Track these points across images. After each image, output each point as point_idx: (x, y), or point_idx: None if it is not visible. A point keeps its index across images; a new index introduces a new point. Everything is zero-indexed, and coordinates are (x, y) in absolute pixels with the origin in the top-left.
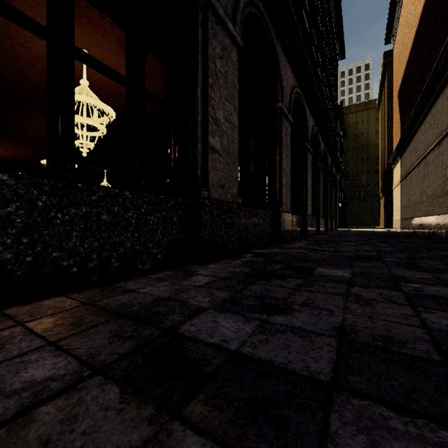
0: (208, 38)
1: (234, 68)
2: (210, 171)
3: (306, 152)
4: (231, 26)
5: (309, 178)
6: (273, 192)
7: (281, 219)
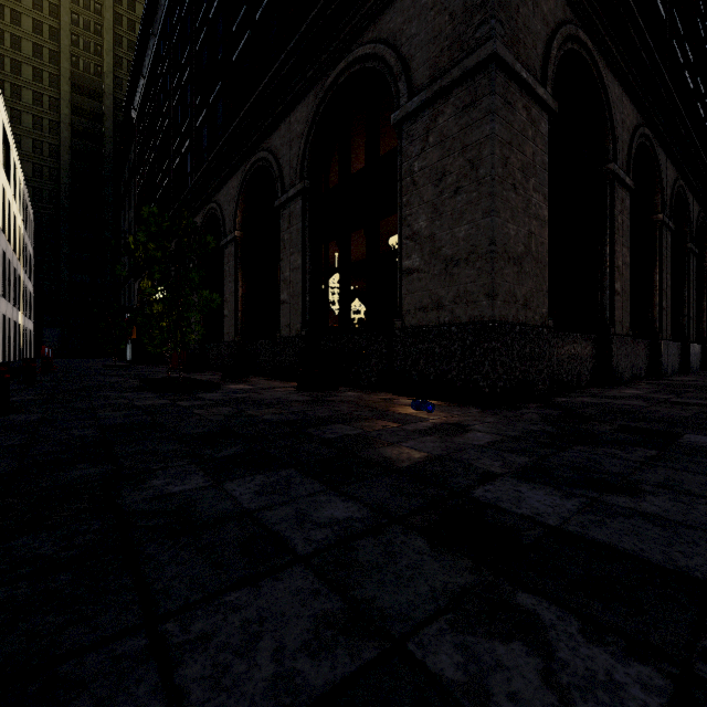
0: (613, 204)
1: (627, 213)
2: (615, 312)
3: (687, 256)
4: (627, 179)
5: (692, 290)
6: (649, 317)
7: (661, 349)
